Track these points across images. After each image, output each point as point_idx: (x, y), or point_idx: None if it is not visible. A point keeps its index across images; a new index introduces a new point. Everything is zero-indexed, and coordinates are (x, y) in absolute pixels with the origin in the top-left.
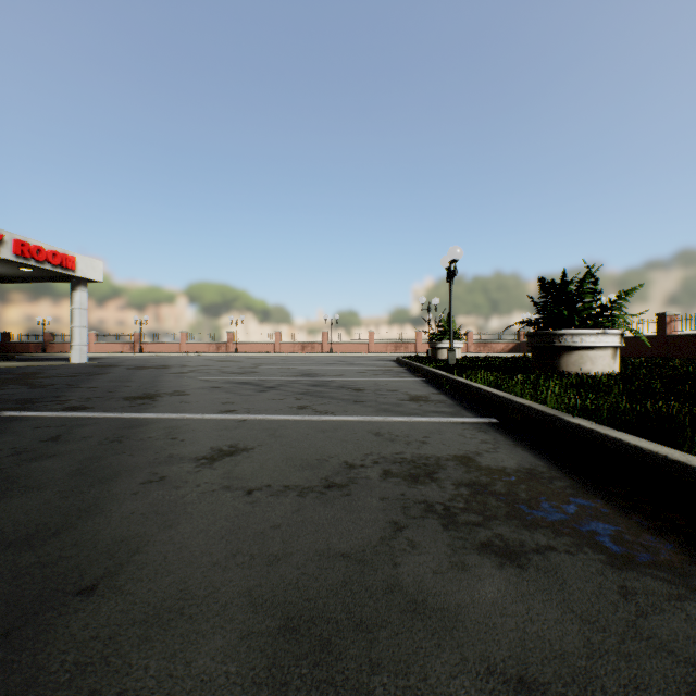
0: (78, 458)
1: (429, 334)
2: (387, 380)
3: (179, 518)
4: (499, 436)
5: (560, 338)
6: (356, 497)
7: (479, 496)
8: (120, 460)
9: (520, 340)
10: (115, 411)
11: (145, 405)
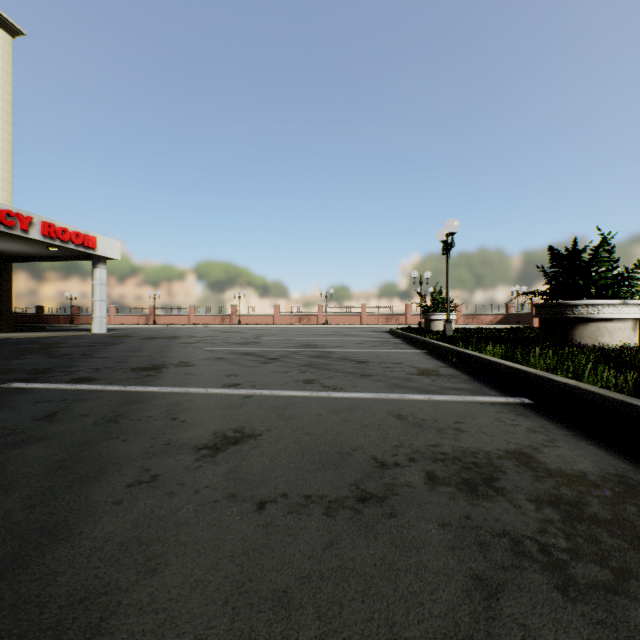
0: (66, 443)
1: (422, 306)
2: (388, 351)
3: (168, 553)
4: (546, 423)
5: (574, 309)
6: (404, 521)
7: (578, 525)
8: (110, 448)
9: (508, 313)
10: (120, 384)
11: (150, 376)
